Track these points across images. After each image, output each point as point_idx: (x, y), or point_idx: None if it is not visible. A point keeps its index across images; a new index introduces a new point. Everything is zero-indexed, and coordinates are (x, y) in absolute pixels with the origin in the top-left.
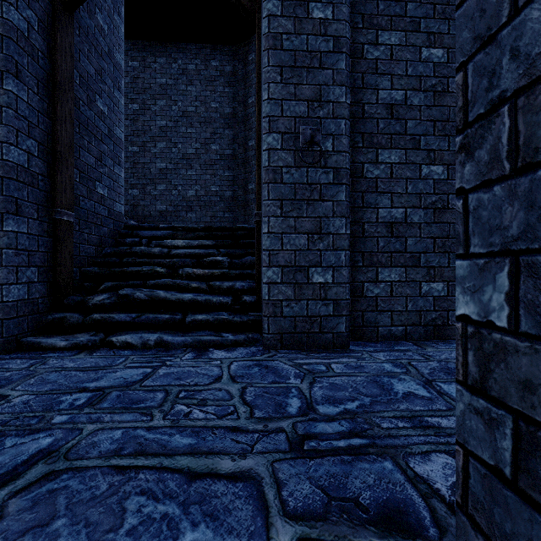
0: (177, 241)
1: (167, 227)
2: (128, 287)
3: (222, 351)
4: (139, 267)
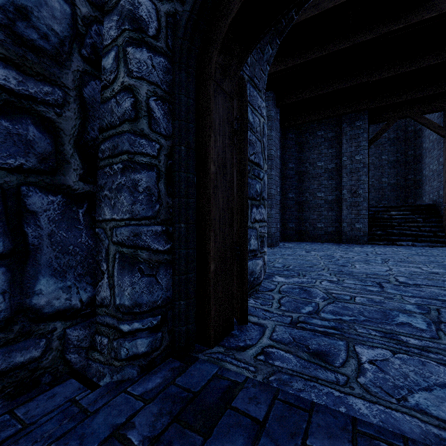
0: (392, 212)
1: (381, 206)
2: (386, 229)
3: (438, 247)
4: (385, 223)
